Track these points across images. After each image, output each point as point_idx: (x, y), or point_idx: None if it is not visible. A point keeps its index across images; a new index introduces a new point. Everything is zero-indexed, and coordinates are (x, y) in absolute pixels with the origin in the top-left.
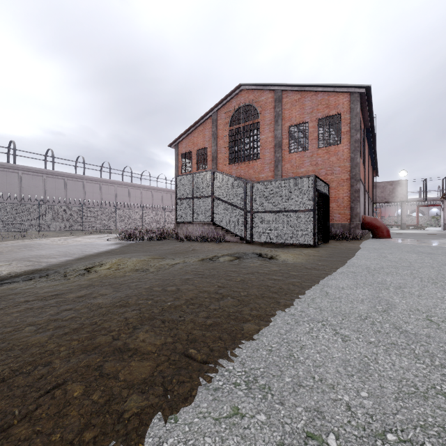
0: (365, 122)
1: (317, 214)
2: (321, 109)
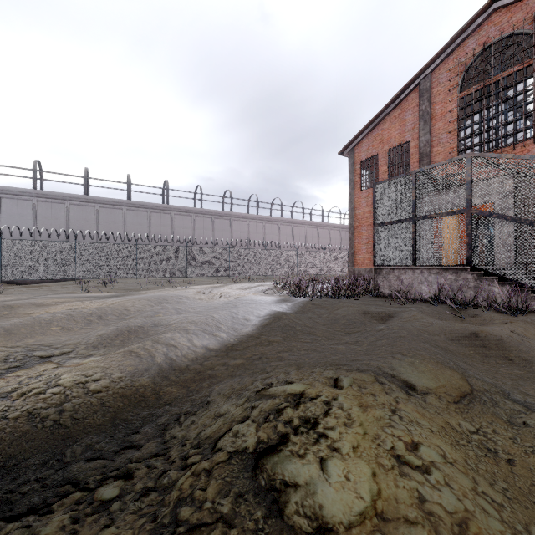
0: None
1: None
2: None
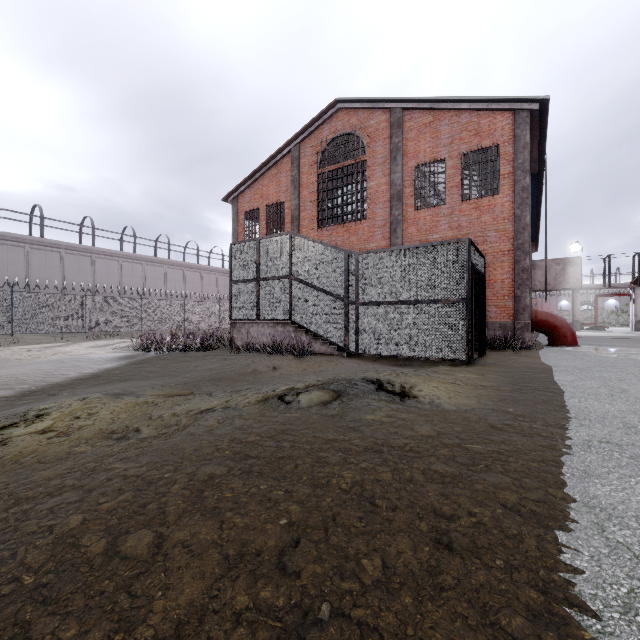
0: (531, 163)
1: (472, 307)
2: (467, 137)
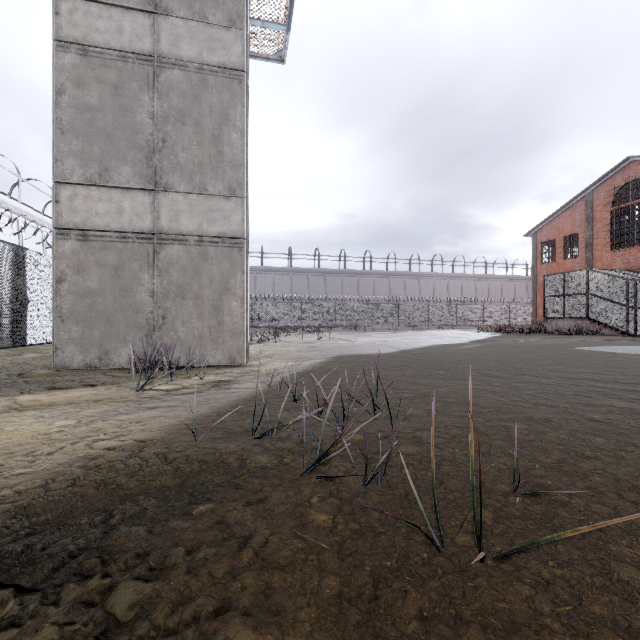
0: None
1: None
2: None
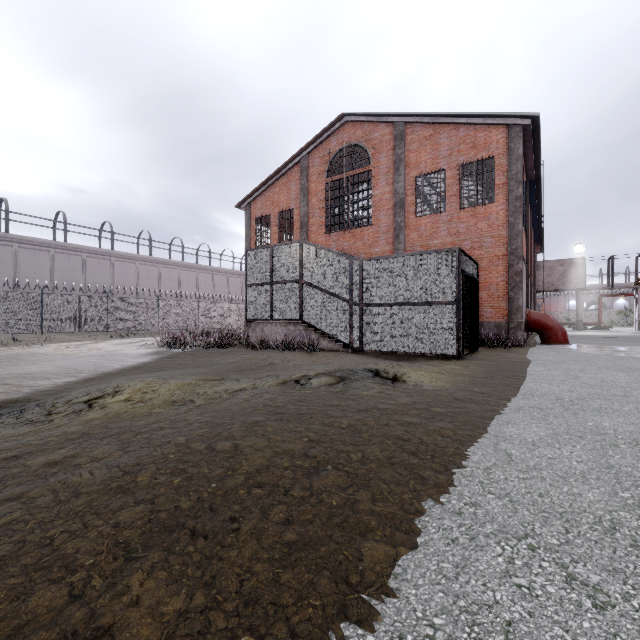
0: (528, 171)
1: (462, 308)
2: (464, 150)
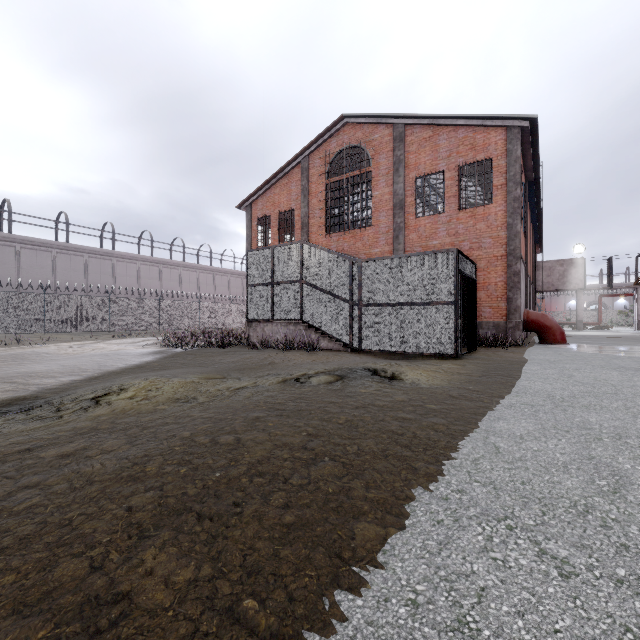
0: (527, 172)
1: (460, 308)
2: (463, 151)
